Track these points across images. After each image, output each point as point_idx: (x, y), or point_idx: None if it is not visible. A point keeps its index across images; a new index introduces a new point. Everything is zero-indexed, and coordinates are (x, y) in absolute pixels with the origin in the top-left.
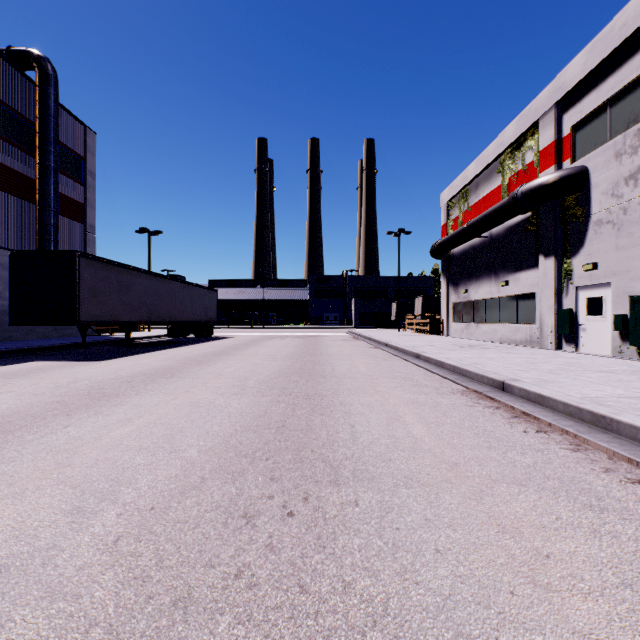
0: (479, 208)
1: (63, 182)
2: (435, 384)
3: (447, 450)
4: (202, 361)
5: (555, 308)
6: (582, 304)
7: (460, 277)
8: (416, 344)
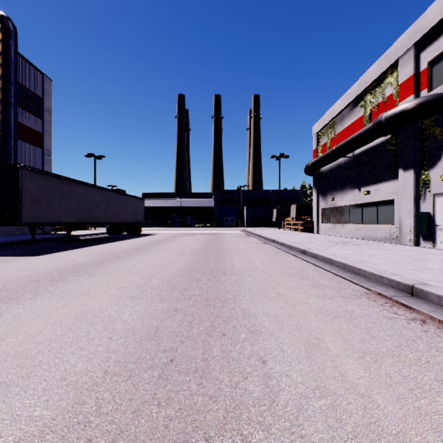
0: (344, 135)
1: (24, 116)
2: (333, 284)
3: (431, 437)
4: (121, 256)
5: (414, 211)
6: (439, 208)
7: (328, 189)
8: (298, 241)
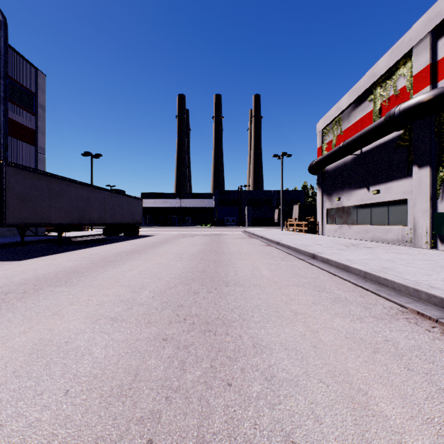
0: (351, 131)
1: (16, 112)
2: (357, 298)
3: None
4: (112, 261)
5: (430, 212)
6: None
7: (333, 188)
8: (304, 243)
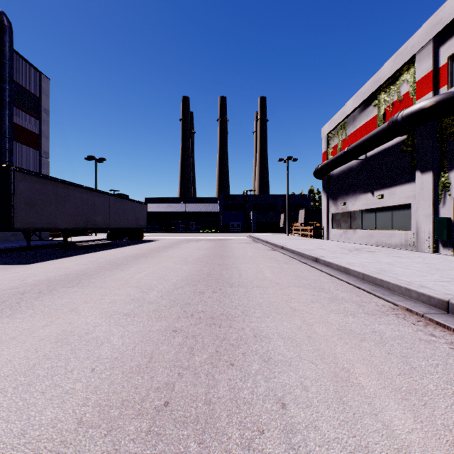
0: (356, 136)
1: (21, 116)
2: (353, 297)
3: None
4: (119, 264)
5: (432, 216)
6: None
7: (339, 193)
8: (308, 247)
